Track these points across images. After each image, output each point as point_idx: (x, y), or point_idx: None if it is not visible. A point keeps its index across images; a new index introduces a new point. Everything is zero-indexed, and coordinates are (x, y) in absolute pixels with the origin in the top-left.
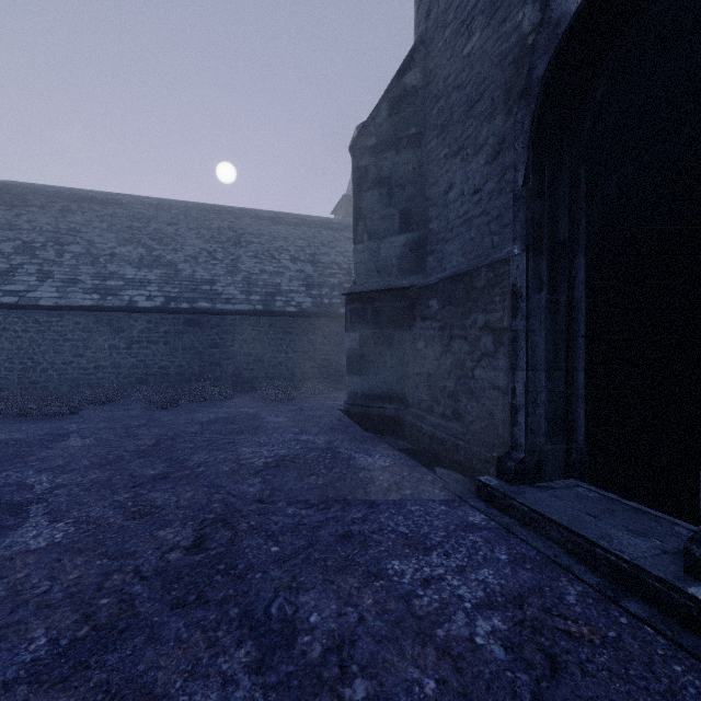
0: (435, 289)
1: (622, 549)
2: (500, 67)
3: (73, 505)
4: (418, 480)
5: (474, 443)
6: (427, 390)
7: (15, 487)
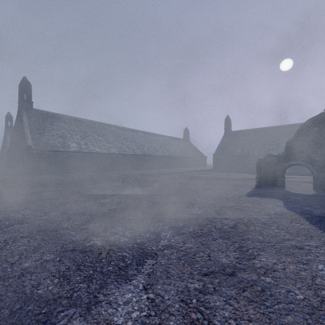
0: None
1: None
2: None
3: None
4: None
5: None
6: None
7: None
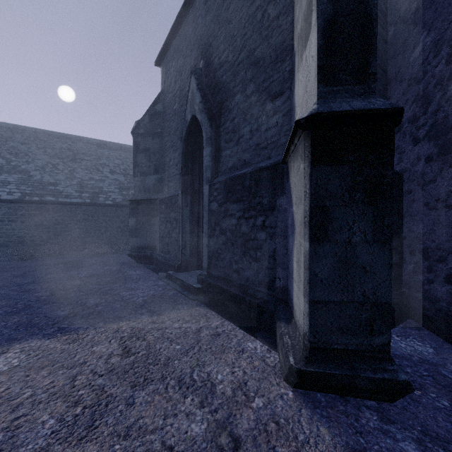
0: (163, 201)
1: (189, 281)
2: (181, 121)
3: None
4: (150, 276)
5: (170, 261)
6: (161, 243)
7: None
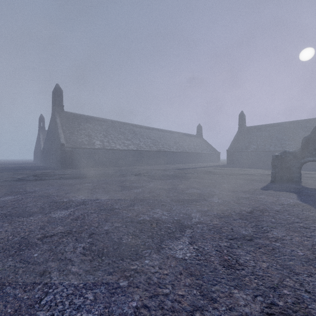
0: None
1: None
2: None
3: None
4: None
5: None
6: None
7: None
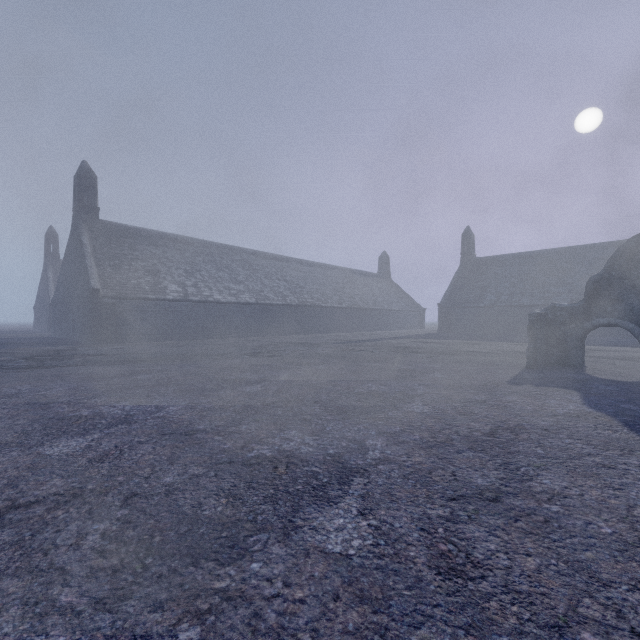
0: None
1: None
2: None
3: None
4: None
5: None
6: None
7: None
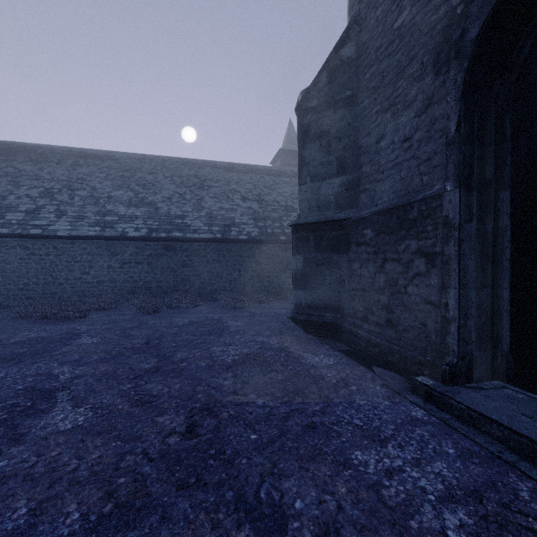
0: (369, 221)
1: None
2: (429, 35)
3: (90, 393)
4: (360, 377)
5: (408, 347)
6: (362, 302)
7: (45, 377)
